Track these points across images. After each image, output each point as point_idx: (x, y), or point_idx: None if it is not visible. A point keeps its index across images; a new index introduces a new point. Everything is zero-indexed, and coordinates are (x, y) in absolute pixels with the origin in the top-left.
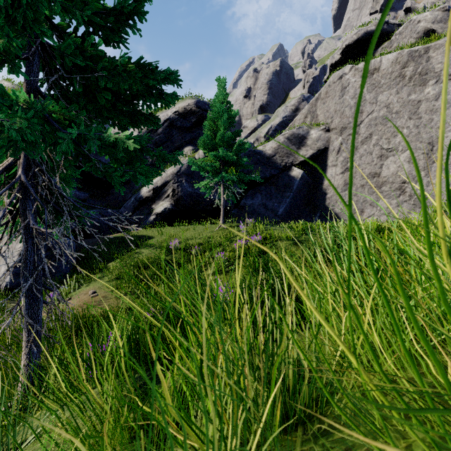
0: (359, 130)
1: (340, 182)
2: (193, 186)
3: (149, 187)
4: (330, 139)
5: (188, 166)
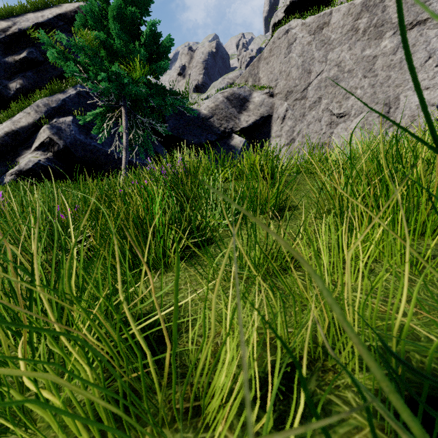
0: (307, 94)
1: (285, 155)
2: (88, 133)
3: (4, 126)
4: (274, 105)
5: (79, 100)
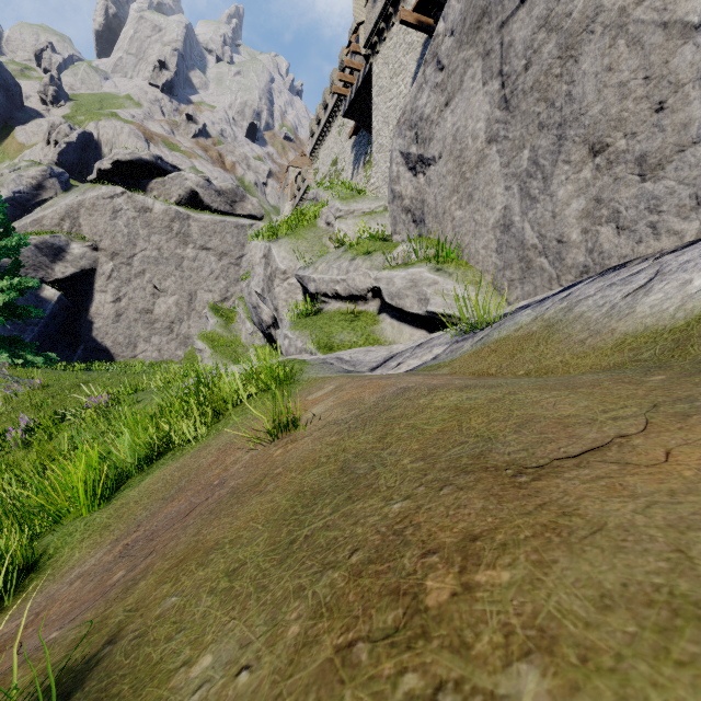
0: (133, 262)
1: (112, 311)
2: None
3: None
4: (98, 259)
5: None
